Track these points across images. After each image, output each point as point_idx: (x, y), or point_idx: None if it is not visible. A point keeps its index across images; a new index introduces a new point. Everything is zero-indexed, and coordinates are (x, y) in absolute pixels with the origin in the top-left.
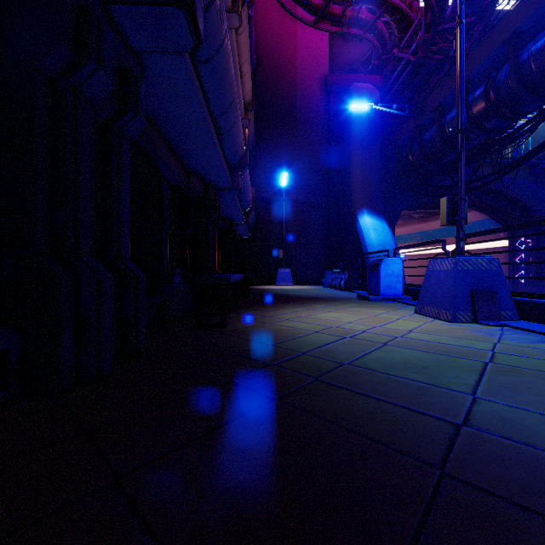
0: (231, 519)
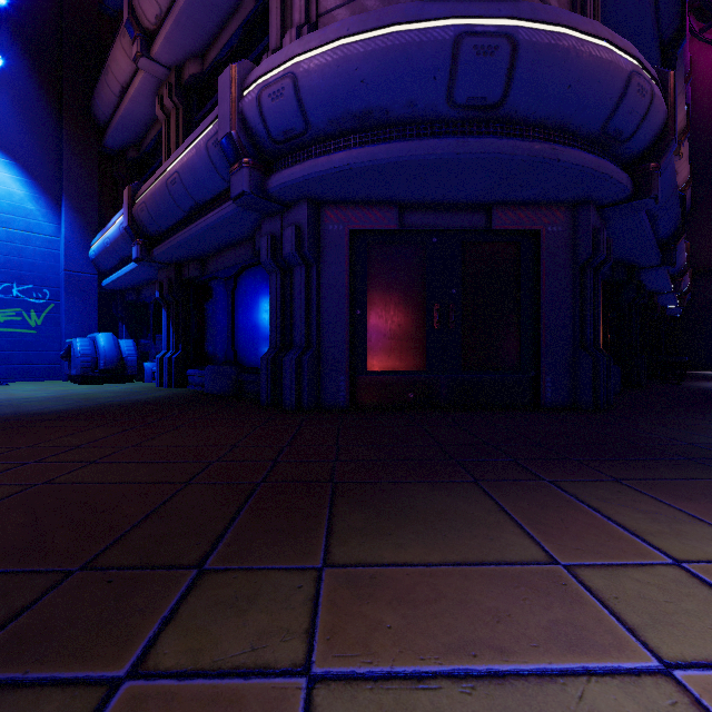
0: (704, 394)
